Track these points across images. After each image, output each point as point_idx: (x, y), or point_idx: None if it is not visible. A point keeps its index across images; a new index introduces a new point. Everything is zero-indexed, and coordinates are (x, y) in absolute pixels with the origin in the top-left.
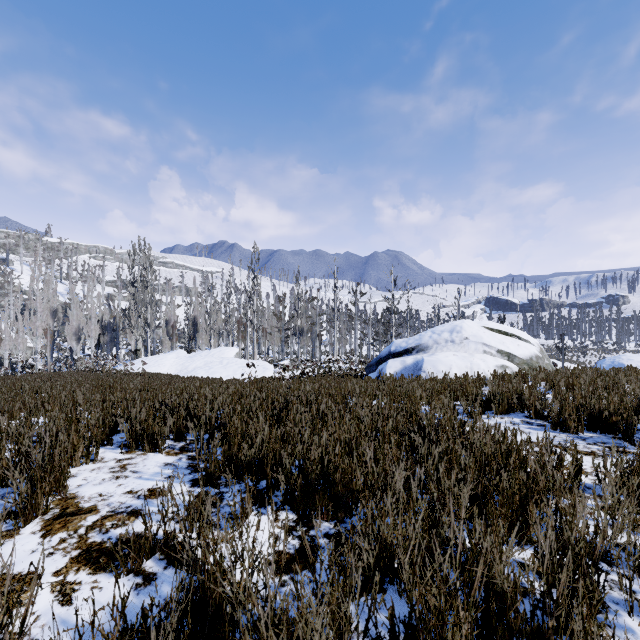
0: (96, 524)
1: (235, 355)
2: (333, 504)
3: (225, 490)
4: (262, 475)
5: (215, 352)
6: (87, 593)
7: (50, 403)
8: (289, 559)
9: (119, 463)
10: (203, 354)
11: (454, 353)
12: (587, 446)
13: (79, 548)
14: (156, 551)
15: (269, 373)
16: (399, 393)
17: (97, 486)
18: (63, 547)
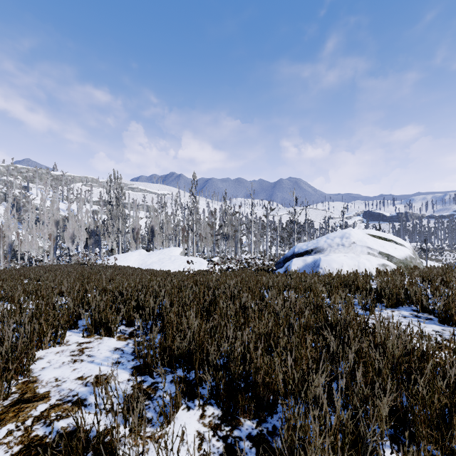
0: (43, 415)
1: (180, 253)
2: (255, 404)
3: (159, 380)
4: (192, 366)
5: (166, 251)
6: None
7: (41, 291)
8: None
9: (79, 346)
10: (157, 252)
11: (344, 254)
12: None
13: (21, 443)
14: (89, 451)
15: (204, 267)
16: (304, 287)
17: (56, 369)
18: (8, 441)
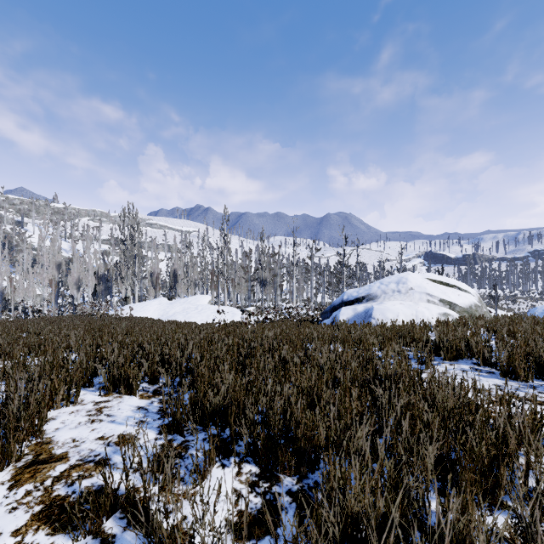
0: (63, 475)
1: (208, 302)
2: (296, 459)
3: (190, 438)
4: (226, 423)
5: (191, 299)
6: None
7: (45, 345)
8: (251, 521)
9: (96, 406)
10: (181, 301)
11: (400, 302)
12: (539, 395)
13: (42, 503)
14: (117, 508)
15: (237, 318)
16: (353, 339)
17: (72, 430)
18: (27, 501)
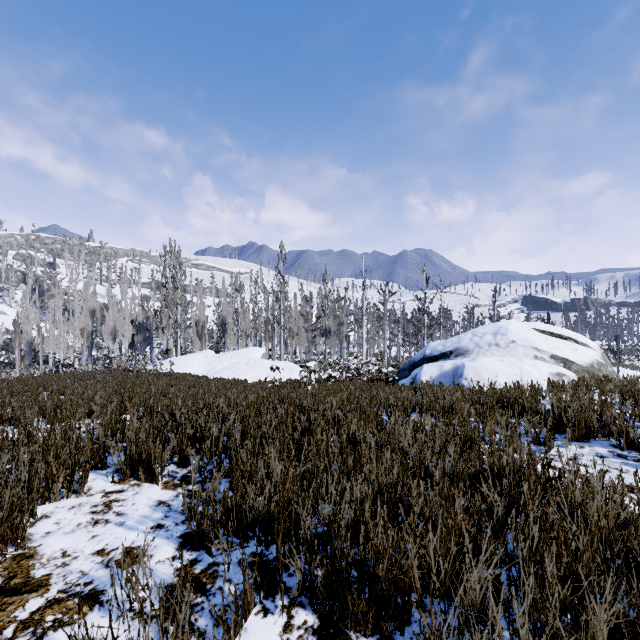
0: (32, 619)
1: (262, 356)
2: (374, 610)
3: (221, 560)
4: (273, 537)
5: (242, 353)
6: None
7: (62, 410)
8: None
9: (105, 498)
10: (230, 354)
11: (500, 358)
12: None
13: None
14: None
15: (295, 375)
16: (441, 407)
17: (67, 536)
18: None
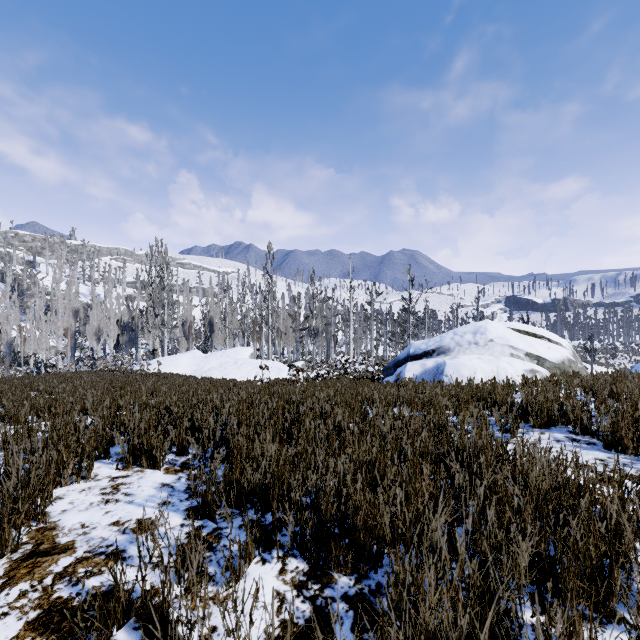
0: (67, 571)
1: (250, 356)
2: (353, 554)
3: (224, 525)
4: (268, 506)
5: (230, 352)
6: None
7: (57, 407)
8: (297, 635)
9: (112, 482)
10: (218, 354)
11: (478, 356)
12: None
13: (39, 607)
14: (131, 616)
15: (283, 374)
16: (421, 401)
17: (82, 513)
18: (21, 605)
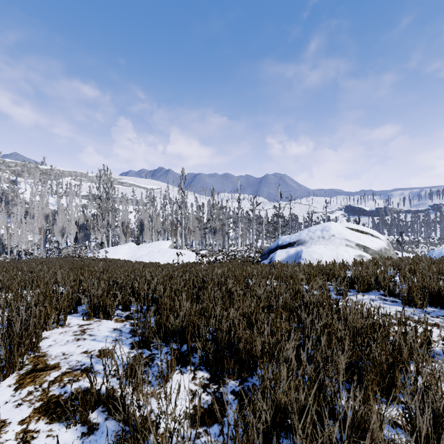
0: (56, 379)
1: (169, 246)
2: (238, 367)
3: (156, 352)
4: (184, 340)
5: (155, 244)
6: (43, 441)
7: (38, 281)
8: (203, 413)
9: (80, 328)
10: (147, 246)
11: (324, 246)
12: (431, 319)
13: (41, 400)
14: (100, 404)
15: (192, 259)
16: (285, 275)
17: (62, 346)
18: (29, 399)
